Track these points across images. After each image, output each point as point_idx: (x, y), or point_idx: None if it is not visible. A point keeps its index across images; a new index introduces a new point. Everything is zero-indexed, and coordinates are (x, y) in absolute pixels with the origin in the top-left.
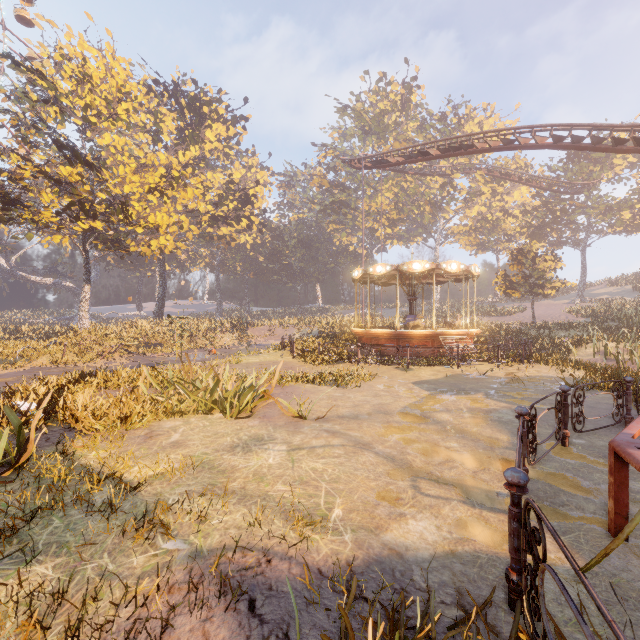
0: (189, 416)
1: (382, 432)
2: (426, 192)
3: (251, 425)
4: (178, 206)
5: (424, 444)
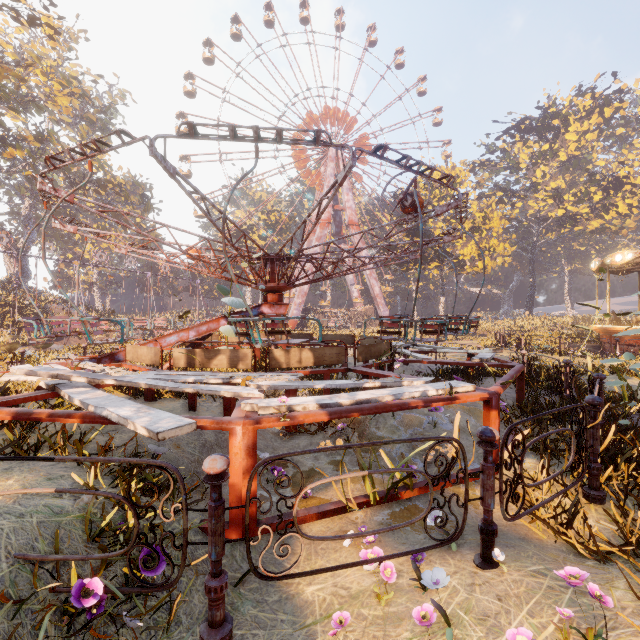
0: None
1: None
2: None
3: None
4: (493, 233)
5: None
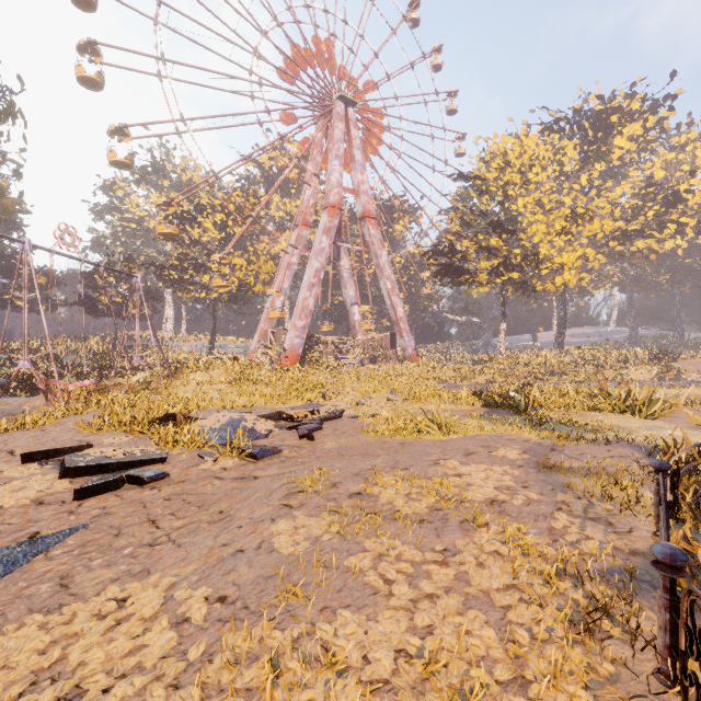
0: (605, 413)
1: None
2: None
3: (655, 423)
4: (582, 240)
5: None
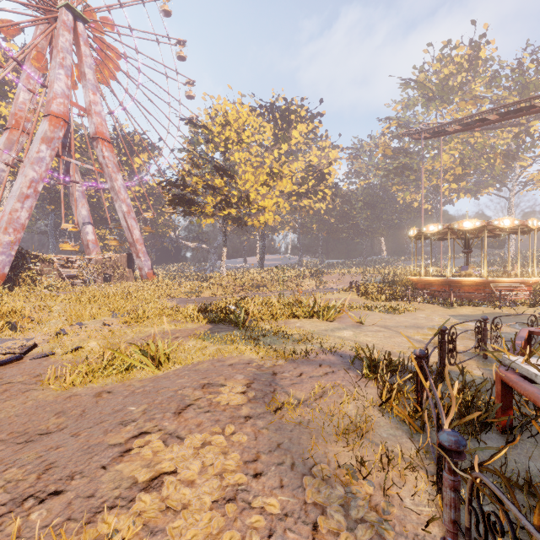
0: (301, 319)
1: (411, 335)
2: (496, 144)
3: (333, 324)
4: (276, 192)
5: (436, 341)
